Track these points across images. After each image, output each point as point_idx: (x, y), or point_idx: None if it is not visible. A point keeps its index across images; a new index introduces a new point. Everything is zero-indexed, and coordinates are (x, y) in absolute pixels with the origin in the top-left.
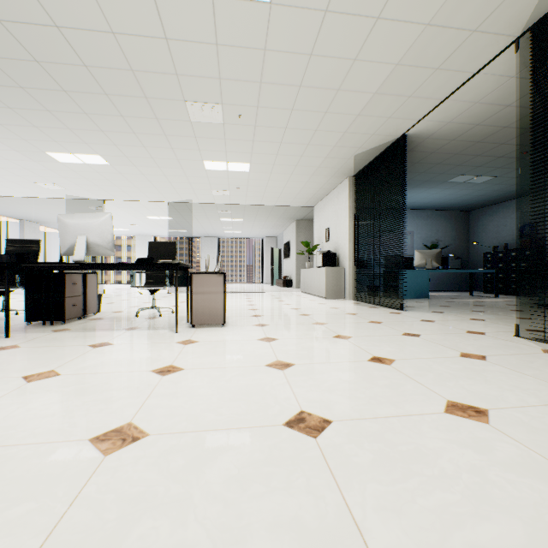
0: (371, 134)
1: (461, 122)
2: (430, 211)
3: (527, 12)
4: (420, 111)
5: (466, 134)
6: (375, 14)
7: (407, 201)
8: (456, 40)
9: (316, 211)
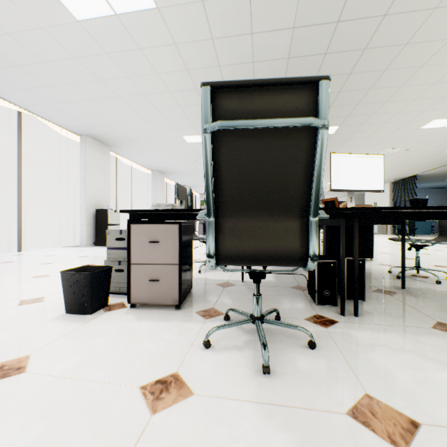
0: (401, 175)
1: (438, 172)
2: (436, 189)
3: (446, 163)
4: (421, 172)
5: (442, 173)
6: (405, 166)
7: (420, 186)
8: (428, 166)
9: (366, 192)
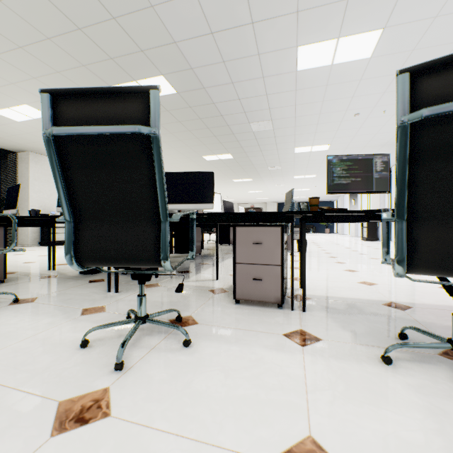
0: None
1: None
2: None
3: None
4: None
5: None
6: None
7: None
8: None
9: None
